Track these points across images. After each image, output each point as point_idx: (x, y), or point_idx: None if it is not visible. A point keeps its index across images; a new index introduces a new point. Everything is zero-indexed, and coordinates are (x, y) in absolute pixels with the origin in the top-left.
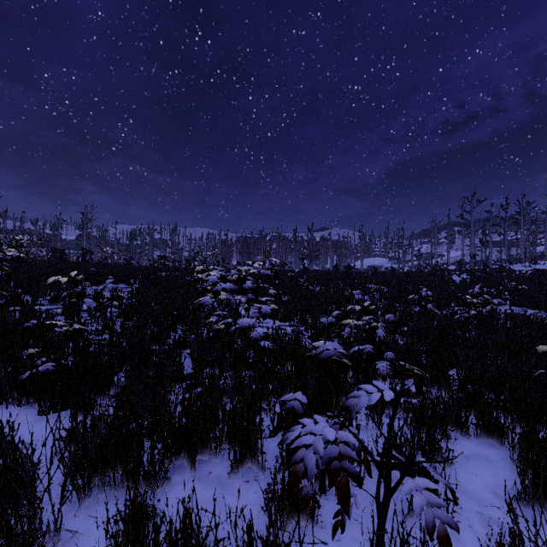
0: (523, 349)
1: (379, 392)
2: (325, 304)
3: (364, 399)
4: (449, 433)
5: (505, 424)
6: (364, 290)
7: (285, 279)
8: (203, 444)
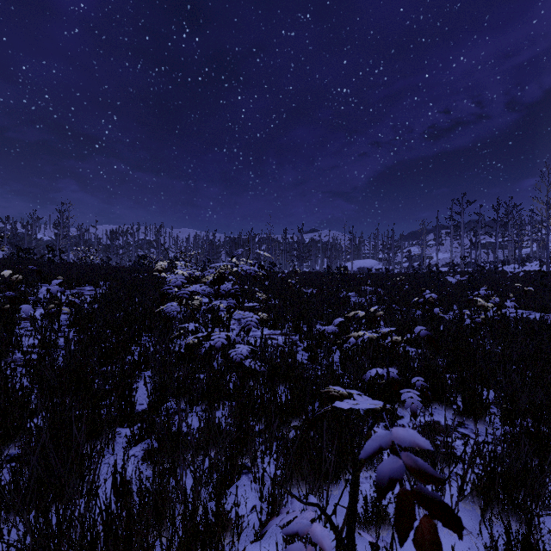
0: None
1: None
2: (320, 308)
3: None
4: None
5: None
6: (360, 292)
7: (274, 281)
8: None
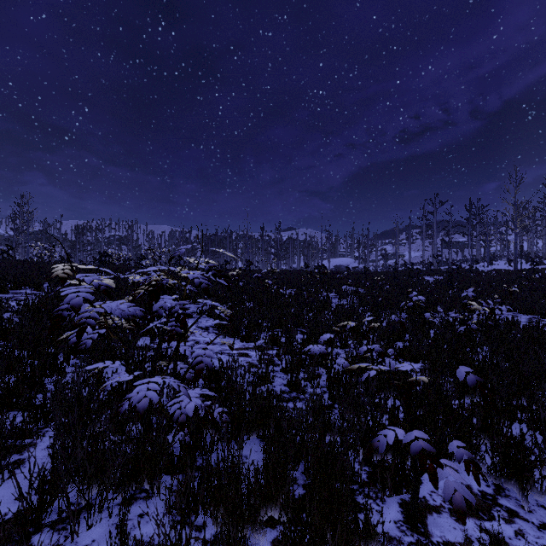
0: None
1: None
2: (300, 314)
3: None
4: None
5: None
6: (341, 293)
7: (250, 281)
8: None
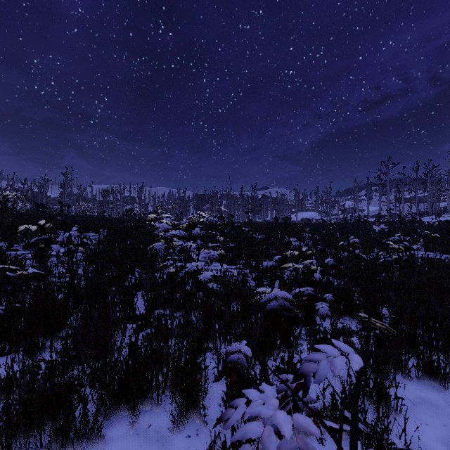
0: (444, 290)
1: (343, 357)
2: (266, 250)
3: (325, 366)
4: (398, 381)
5: (446, 366)
6: (300, 237)
7: (232, 229)
8: (144, 394)
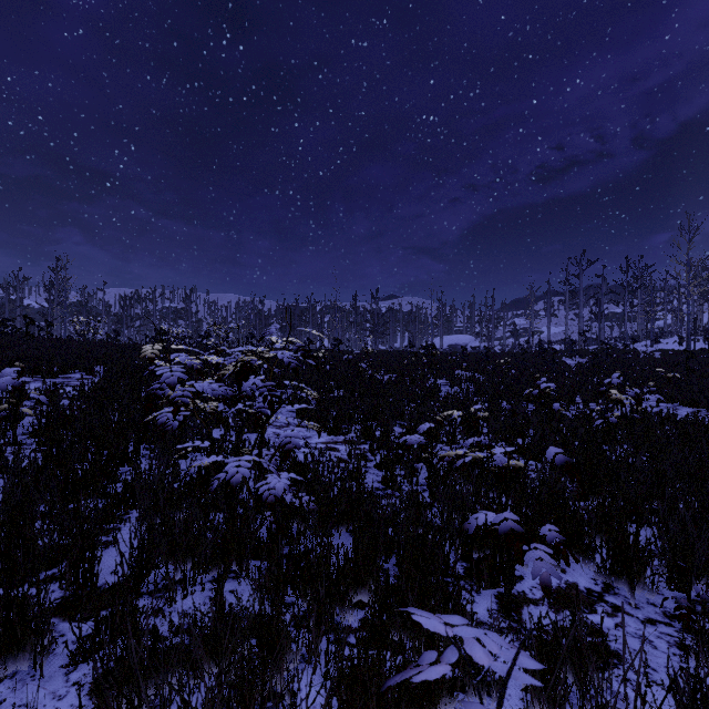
0: None
1: None
2: (400, 403)
3: None
4: None
5: None
6: (453, 379)
7: (339, 364)
8: None
